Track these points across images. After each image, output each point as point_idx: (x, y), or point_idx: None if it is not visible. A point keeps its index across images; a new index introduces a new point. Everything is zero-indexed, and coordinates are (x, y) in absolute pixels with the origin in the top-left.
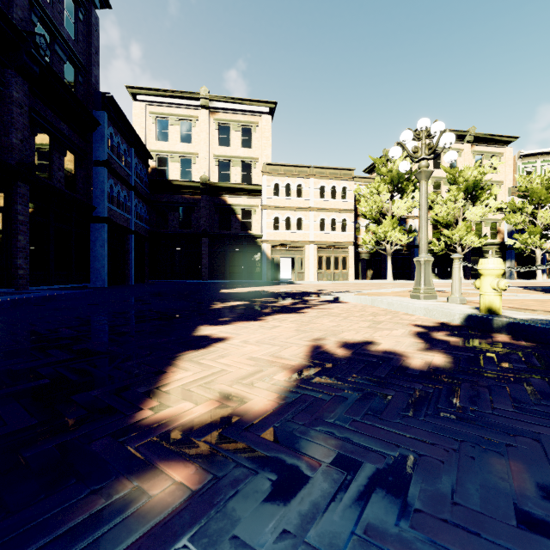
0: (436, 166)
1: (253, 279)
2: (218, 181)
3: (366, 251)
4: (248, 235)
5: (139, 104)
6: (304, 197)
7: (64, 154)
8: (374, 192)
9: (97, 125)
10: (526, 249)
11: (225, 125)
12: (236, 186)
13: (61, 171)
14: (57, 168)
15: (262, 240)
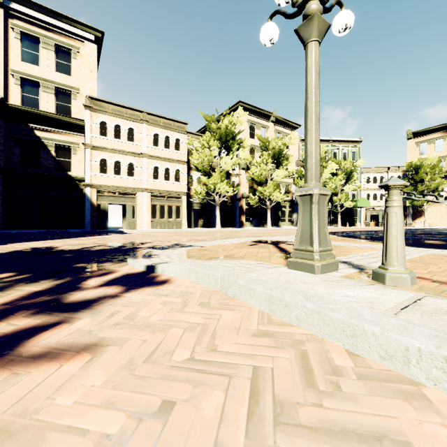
0: (251, 136)
1: (73, 228)
2: (20, 105)
3: (198, 201)
4: (65, 177)
5: None
6: (136, 142)
7: None
8: (205, 146)
9: None
10: None
11: (31, 38)
12: (47, 115)
13: None
14: None
15: (84, 183)
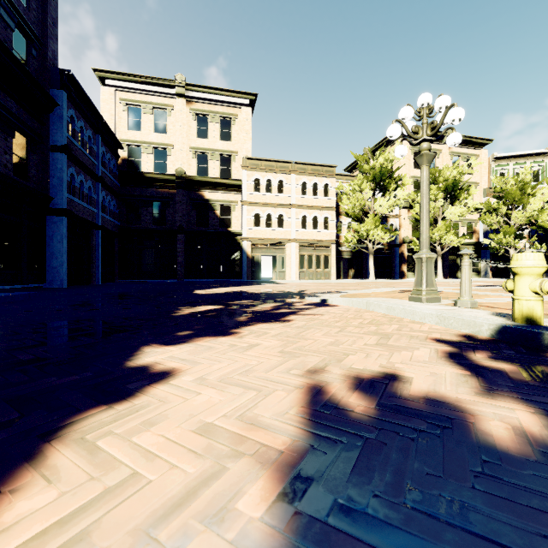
0: (415, 166)
1: (233, 278)
2: (195, 175)
3: (348, 250)
4: (227, 233)
5: (108, 89)
6: (286, 193)
7: (11, 135)
8: (356, 190)
9: (54, 106)
10: (500, 249)
11: (203, 116)
12: (214, 180)
13: (8, 154)
14: (2, 150)
15: (242, 237)
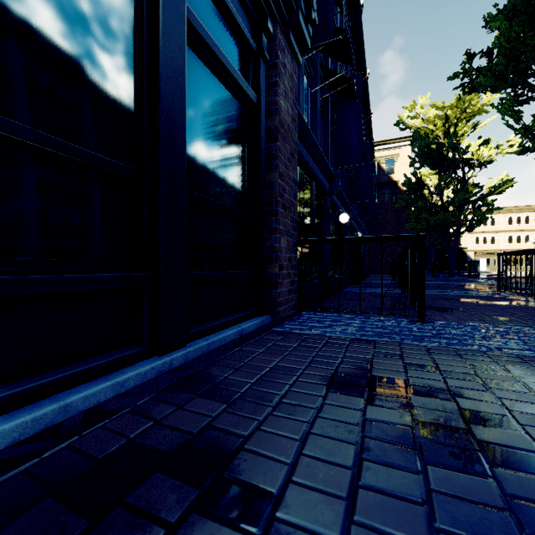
0: None
1: (461, 271)
2: None
3: None
4: (458, 248)
5: None
6: (496, 225)
7: None
8: None
9: None
10: None
11: None
12: None
13: None
14: None
15: (468, 250)
